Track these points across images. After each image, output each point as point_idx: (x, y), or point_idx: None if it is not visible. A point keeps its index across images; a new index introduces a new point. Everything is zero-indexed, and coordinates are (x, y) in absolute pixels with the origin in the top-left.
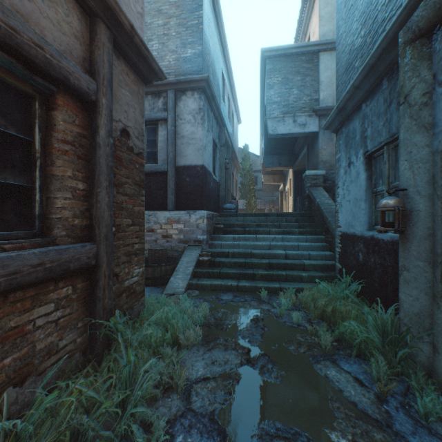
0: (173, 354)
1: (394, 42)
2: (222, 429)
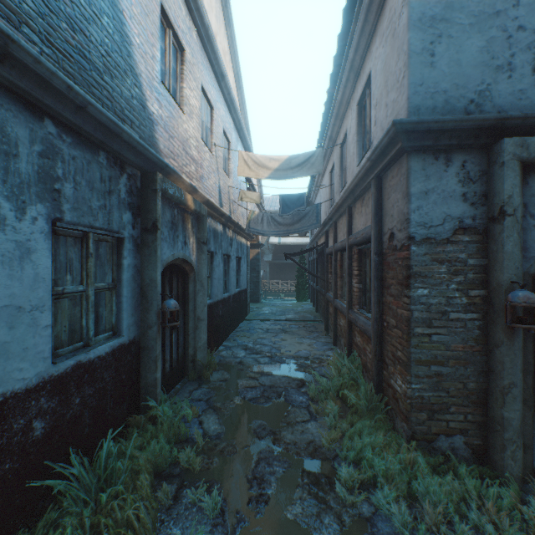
0: (333, 422)
1: (137, 154)
2: (287, 401)
